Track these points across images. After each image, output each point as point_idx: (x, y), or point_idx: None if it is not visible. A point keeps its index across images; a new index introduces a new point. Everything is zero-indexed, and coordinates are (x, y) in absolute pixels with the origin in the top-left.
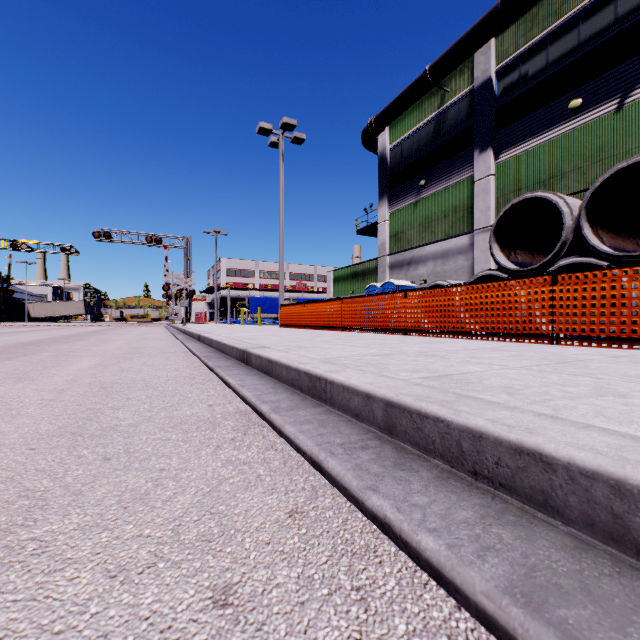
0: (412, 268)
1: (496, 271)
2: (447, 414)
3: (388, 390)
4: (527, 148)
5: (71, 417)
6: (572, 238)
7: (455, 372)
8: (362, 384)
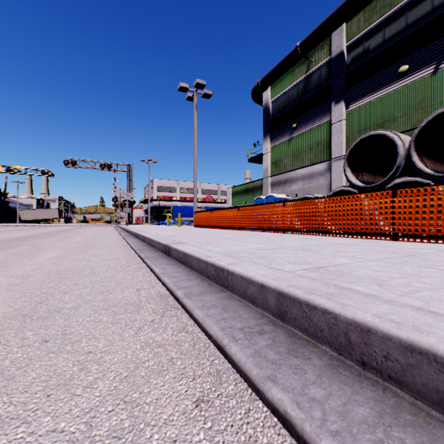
0: (287, 185)
1: (348, 187)
2: (334, 307)
3: (279, 282)
4: (369, 100)
5: (27, 300)
6: (404, 163)
7: (328, 264)
8: (257, 276)
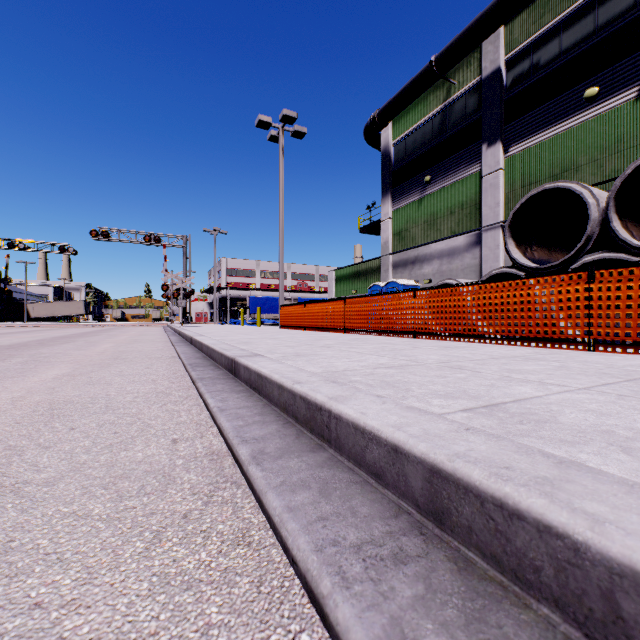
0: (417, 267)
1: (512, 269)
2: (572, 525)
3: (431, 445)
4: (539, 140)
5: None
6: (598, 232)
7: (506, 398)
8: (385, 428)
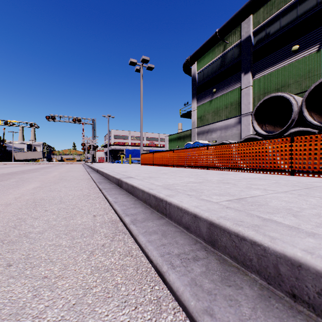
0: (209, 134)
1: (255, 135)
2: (263, 240)
3: (210, 213)
4: (269, 71)
5: (3, 225)
6: (297, 117)
7: (247, 196)
8: (191, 207)
